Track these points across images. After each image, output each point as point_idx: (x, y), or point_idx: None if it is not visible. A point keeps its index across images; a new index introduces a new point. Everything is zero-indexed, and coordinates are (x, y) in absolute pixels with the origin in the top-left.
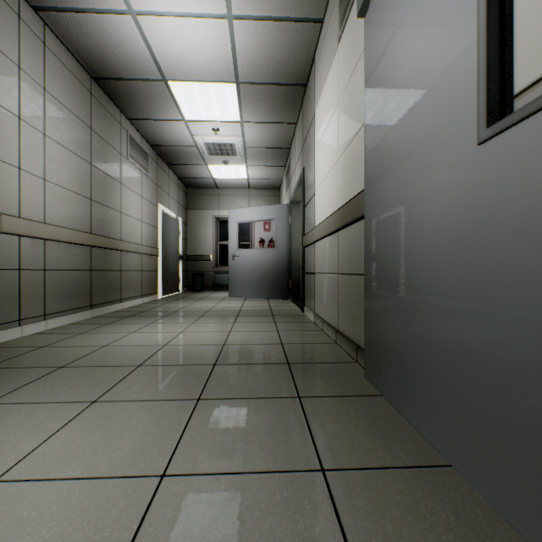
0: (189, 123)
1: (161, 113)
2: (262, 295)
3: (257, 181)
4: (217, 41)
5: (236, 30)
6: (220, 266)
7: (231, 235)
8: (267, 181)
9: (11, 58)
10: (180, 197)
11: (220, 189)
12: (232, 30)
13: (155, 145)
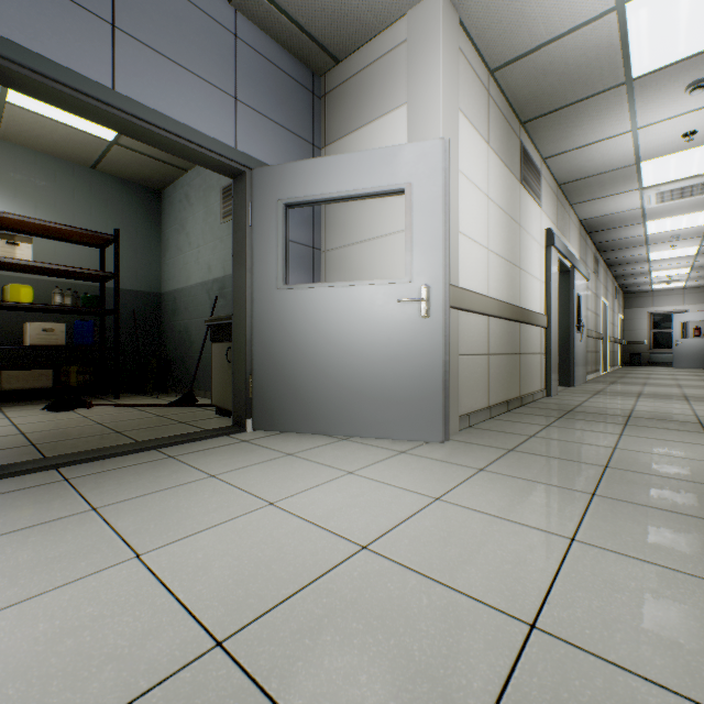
0: (652, 277)
1: (637, 277)
2: (702, 367)
3: (692, 286)
4: (684, 264)
5: (695, 262)
6: (653, 348)
7: (674, 330)
8: (702, 285)
9: (608, 291)
10: (621, 303)
11: (653, 292)
12: (693, 262)
13: (620, 284)
